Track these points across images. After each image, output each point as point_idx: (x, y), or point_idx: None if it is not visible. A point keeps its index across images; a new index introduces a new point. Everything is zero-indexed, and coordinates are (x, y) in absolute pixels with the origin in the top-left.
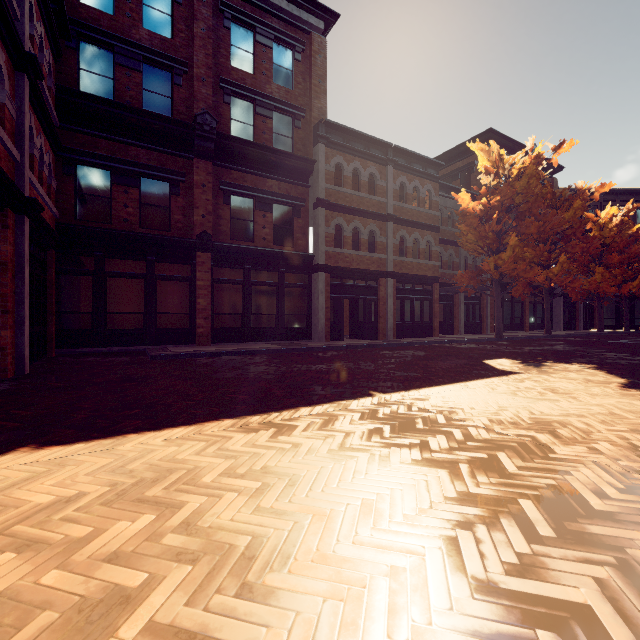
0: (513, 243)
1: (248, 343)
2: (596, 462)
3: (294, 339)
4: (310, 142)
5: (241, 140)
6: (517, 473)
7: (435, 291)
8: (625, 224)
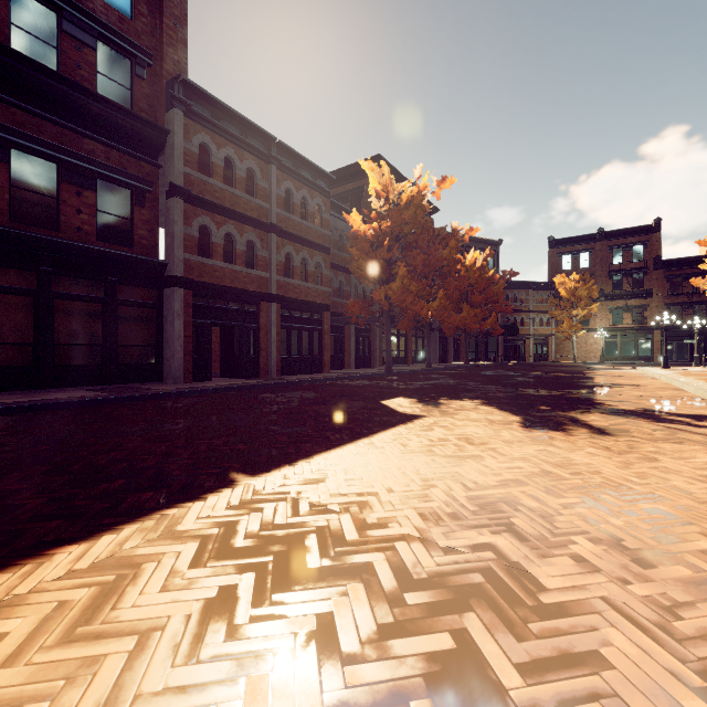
0: (402, 273)
1: (46, 390)
2: (607, 599)
3: (134, 381)
4: (161, 104)
5: (29, 61)
6: (529, 699)
7: (325, 321)
8: (483, 269)
